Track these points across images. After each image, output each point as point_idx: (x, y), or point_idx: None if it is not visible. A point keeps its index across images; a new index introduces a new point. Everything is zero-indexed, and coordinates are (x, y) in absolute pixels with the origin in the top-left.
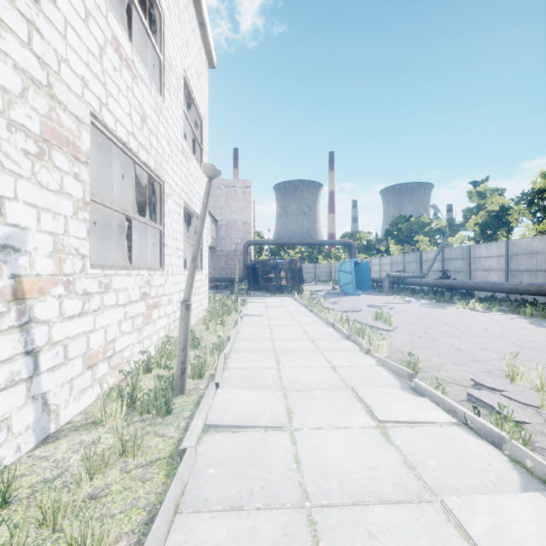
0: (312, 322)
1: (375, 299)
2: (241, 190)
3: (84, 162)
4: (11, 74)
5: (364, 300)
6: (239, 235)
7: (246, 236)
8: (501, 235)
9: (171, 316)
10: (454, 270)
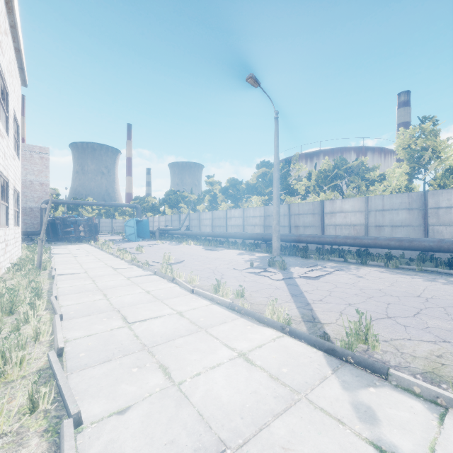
0: (101, 254)
1: (147, 243)
2: (38, 155)
3: None
4: None
5: (140, 244)
6: (36, 194)
7: (43, 195)
8: (218, 207)
9: (10, 252)
10: (194, 226)
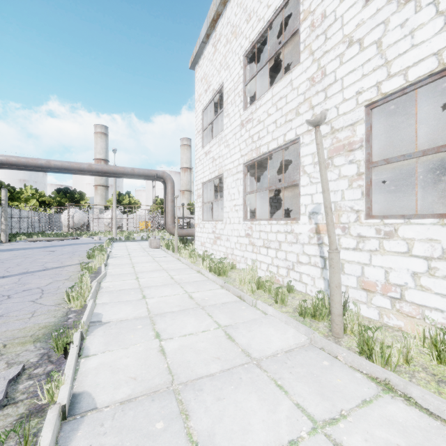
0: None
1: None
2: None
3: (358, 148)
4: (315, 145)
5: None
6: None
7: None
8: None
9: None
10: None
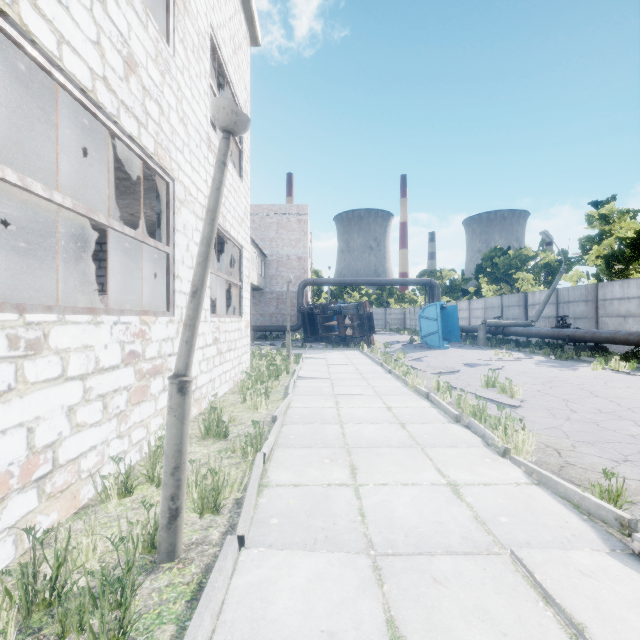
0: (395, 391)
1: (471, 355)
2: (296, 218)
3: None
4: None
5: (456, 356)
6: (293, 274)
7: (301, 275)
8: (634, 270)
9: None
10: (573, 317)
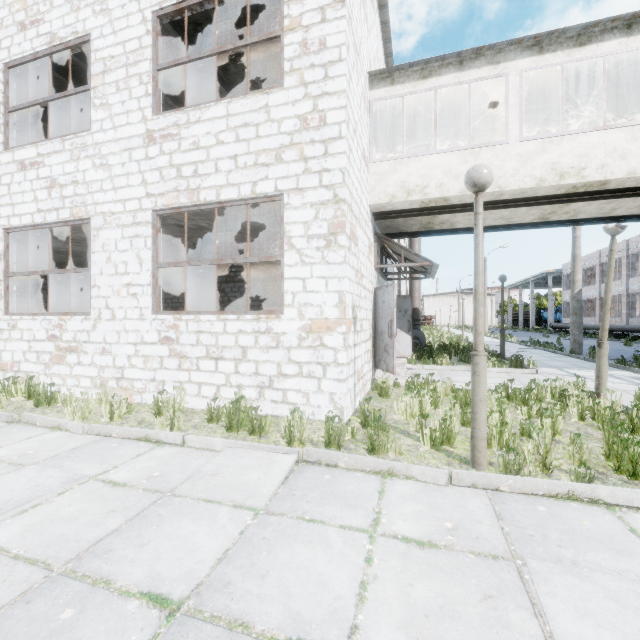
0: None
1: None
2: None
3: None
4: None
5: None
6: None
7: None
8: None
9: (111, 370)
10: None
